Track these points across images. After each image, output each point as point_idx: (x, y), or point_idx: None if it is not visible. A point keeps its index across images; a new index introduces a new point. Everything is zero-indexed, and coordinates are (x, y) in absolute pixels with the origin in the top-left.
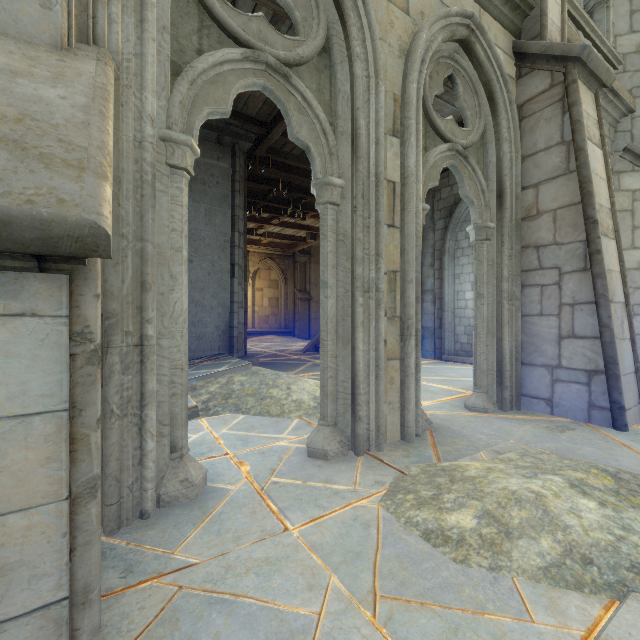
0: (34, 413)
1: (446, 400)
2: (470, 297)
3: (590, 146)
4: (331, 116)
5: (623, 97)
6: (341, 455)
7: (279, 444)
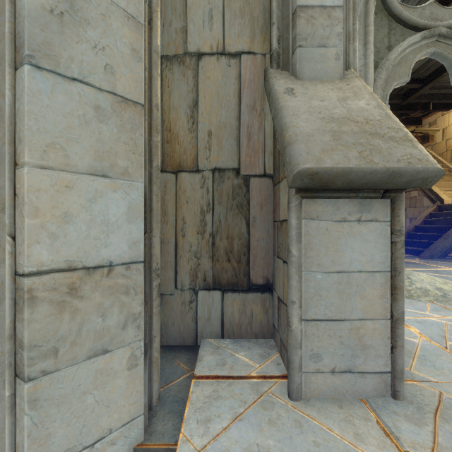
0: (376, 271)
1: None
2: None
3: None
4: None
5: None
6: None
7: (429, 318)
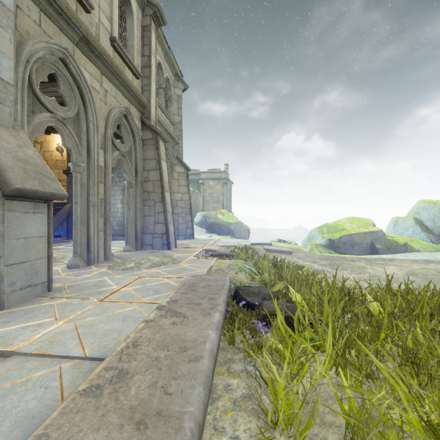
0: (41, 236)
1: (115, 251)
2: (120, 207)
3: (163, 162)
4: (79, 138)
5: (175, 139)
6: (84, 266)
7: None
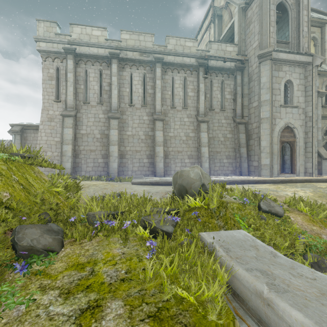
0: None
1: None
2: None
3: None
4: None
5: None
6: None
7: None
